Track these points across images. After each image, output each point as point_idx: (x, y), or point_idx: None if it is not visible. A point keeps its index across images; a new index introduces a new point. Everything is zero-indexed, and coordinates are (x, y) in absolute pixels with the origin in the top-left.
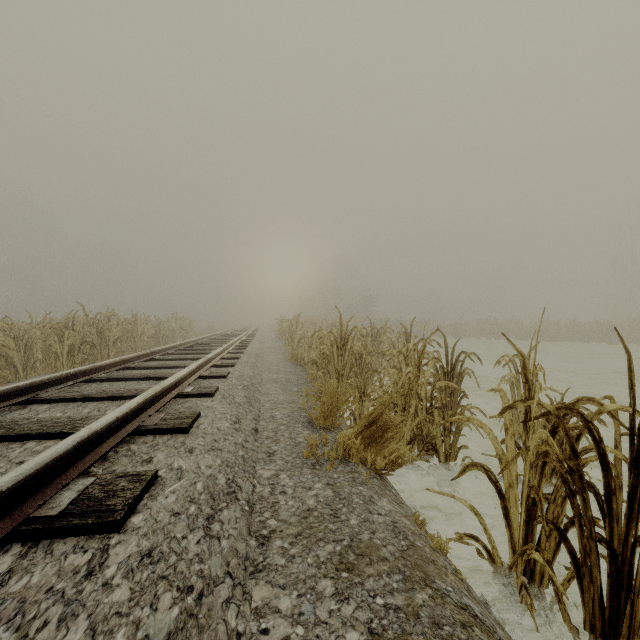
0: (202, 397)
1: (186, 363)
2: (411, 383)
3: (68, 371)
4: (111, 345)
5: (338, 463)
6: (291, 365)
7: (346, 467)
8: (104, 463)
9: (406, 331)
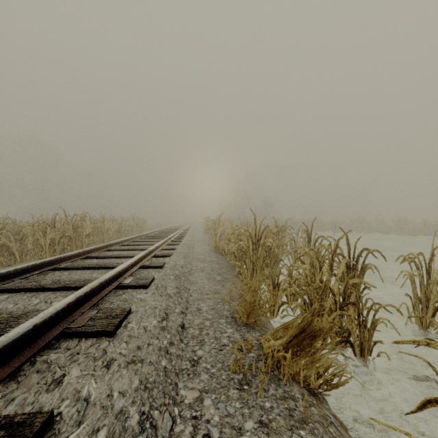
0: (138, 288)
1: (134, 253)
2: (327, 281)
3: (35, 262)
4: (84, 238)
5: (268, 381)
6: (214, 255)
7: (278, 389)
8: (7, 385)
9: (307, 229)
